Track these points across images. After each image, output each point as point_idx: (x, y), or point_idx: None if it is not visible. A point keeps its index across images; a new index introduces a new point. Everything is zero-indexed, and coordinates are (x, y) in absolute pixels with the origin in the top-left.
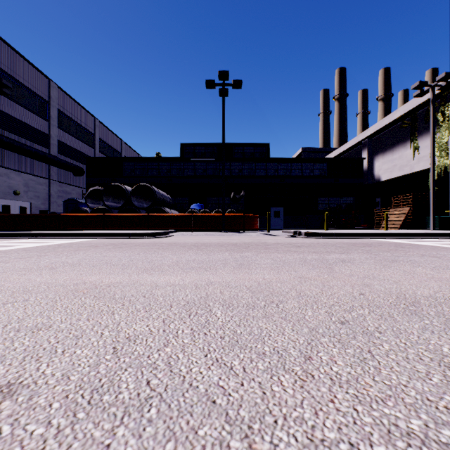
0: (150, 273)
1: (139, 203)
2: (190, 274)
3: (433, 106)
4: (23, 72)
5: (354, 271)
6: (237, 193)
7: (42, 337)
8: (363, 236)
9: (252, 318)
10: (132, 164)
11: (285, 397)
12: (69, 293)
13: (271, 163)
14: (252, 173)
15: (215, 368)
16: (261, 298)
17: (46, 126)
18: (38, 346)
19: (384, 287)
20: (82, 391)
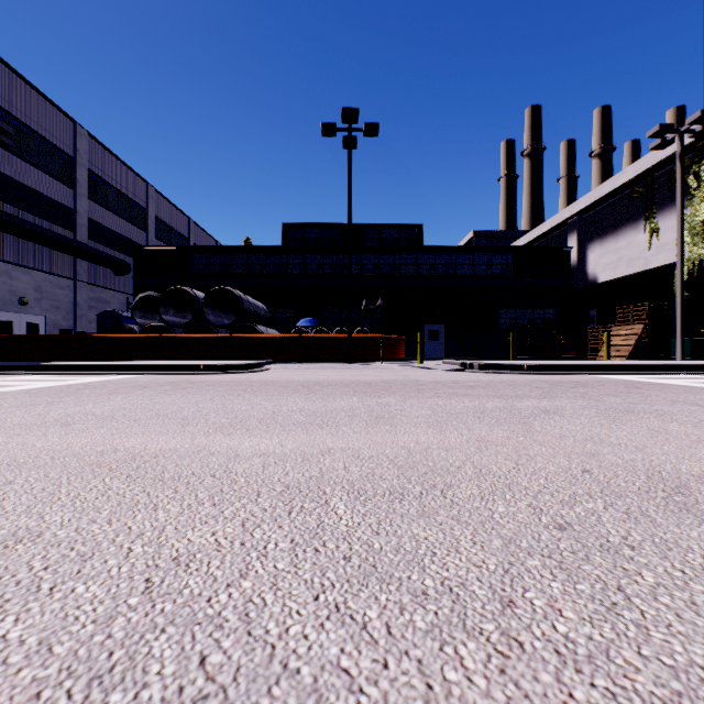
0: (228, 433)
1: (217, 318)
2: (295, 435)
3: (682, 164)
4: (34, 111)
5: (567, 428)
6: (371, 301)
7: (20, 557)
8: (573, 370)
9: (401, 517)
10: (206, 257)
11: (471, 697)
12: (86, 469)
13: (425, 255)
14: (395, 270)
15: (333, 627)
16: (415, 479)
17: (71, 197)
18: (8, 576)
19: (623, 459)
20: (71, 681)
